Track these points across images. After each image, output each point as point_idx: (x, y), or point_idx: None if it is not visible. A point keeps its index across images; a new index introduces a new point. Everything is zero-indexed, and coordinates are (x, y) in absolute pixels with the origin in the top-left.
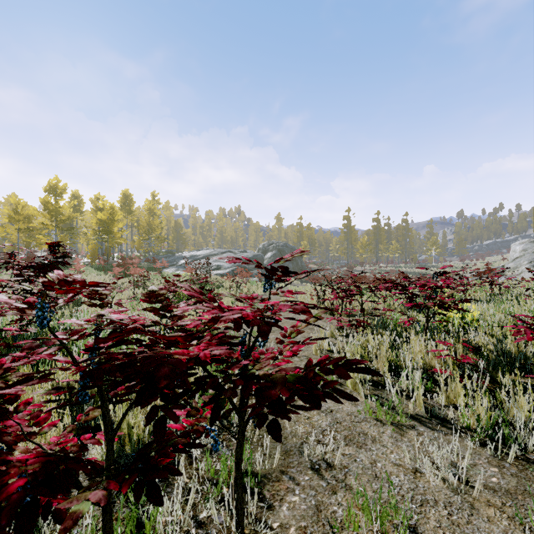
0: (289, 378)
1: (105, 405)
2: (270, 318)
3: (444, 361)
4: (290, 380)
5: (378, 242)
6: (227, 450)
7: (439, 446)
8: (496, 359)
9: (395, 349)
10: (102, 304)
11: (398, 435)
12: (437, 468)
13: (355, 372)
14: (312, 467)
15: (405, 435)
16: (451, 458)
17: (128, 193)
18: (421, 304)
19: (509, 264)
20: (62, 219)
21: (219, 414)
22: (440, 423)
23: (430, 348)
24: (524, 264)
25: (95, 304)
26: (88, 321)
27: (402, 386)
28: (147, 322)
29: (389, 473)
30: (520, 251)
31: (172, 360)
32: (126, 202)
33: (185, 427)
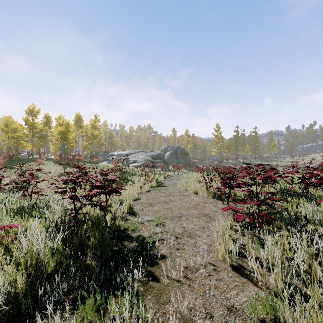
0: None
1: None
2: None
3: None
4: None
5: (237, 145)
6: None
7: None
8: None
9: None
10: None
11: None
12: None
13: None
14: None
15: None
16: None
17: (79, 115)
18: None
19: None
20: (37, 130)
21: None
22: None
23: None
24: None
25: None
26: None
27: None
28: None
29: None
30: None
31: None
32: (78, 120)
33: None
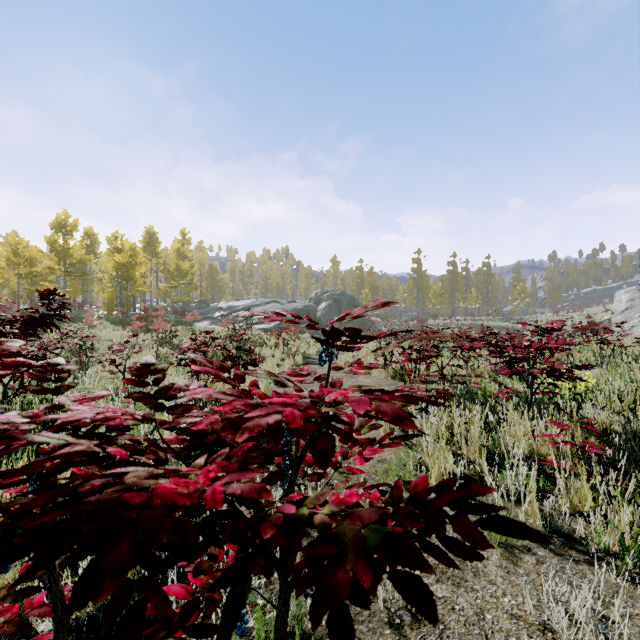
0: (369, 535)
1: (50, 565)
2: (332, 418)
3: (557, 448)
4: (371, 542)
5: (454, 290)
6: (265, 592)
7: (571, 583)
8: (625, 444)
9: (489, 428)
10: (57, 389)
11: (509, 564)
12: (575, 623)
13: (493, 530)
14: (390, 622)
15: (520, 564)
16: (593, 604)
17: (152, 231)
18: (524, 370)
19: (616, 317)
20: (73, 262)
21: (237, 618)
22: (565, 543)
23: (539, 430)
24: (635, 317)
25: (45, 390)
26: (34, 417)
27: (510, 489)
28: (127, 420)
29: (505, 632)
30: (626, 301)
31: (145, 516)
32: (150, 242)
33: (191, 592)
